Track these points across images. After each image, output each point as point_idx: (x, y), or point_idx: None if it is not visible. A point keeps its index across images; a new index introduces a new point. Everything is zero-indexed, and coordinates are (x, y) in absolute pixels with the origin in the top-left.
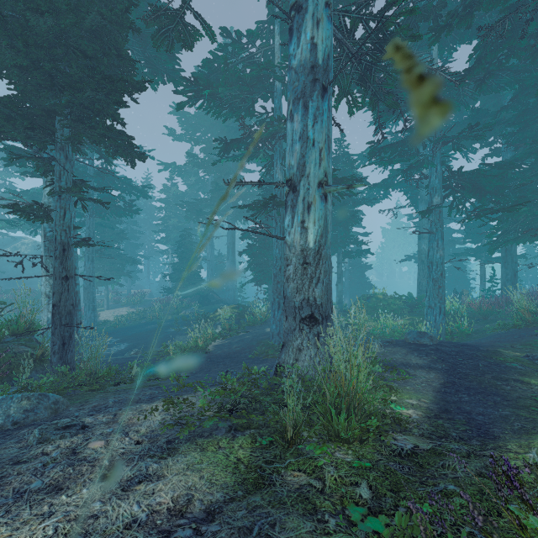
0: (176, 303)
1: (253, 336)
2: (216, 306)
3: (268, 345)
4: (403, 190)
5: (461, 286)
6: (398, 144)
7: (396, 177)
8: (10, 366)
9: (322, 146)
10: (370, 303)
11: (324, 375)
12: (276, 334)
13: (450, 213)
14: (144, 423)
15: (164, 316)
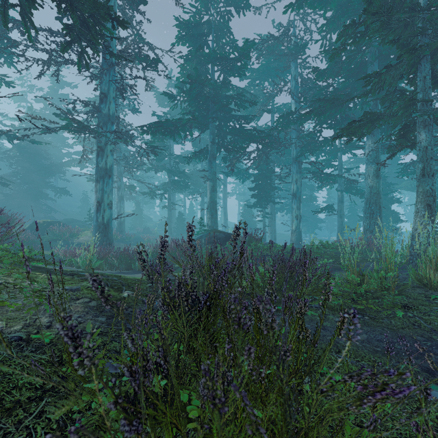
0: None
1: None
2: None
3: None
4: None
5: None
6: None
7: None
8: None
9: (294, 209)
10: None
11: None
12: None
13: None
14: None
15: None
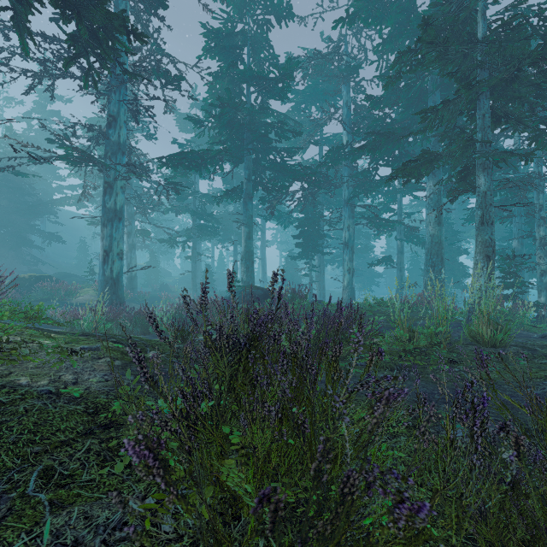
0: None
1: None
2: None
3: None
4: None
5: None
6: None
7: None
8: None
9: (346, 261)
10: None
11: None
12: None
13: None
14: None
15: None
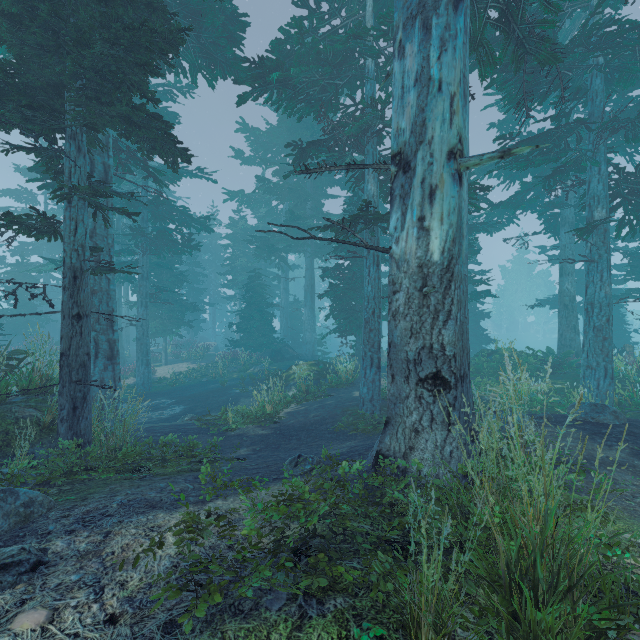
0: (244, 359)
1: (337, 402)
2: (291, 362)
3: (357, 415)
4: (537, 210)
5: (618, 340)
6: (540, 138)
7: (526, 194)
8: (6, 436)
9: (454, 91)
10: (492, 361)
11: (459, 476)
12: (367, 401)
13: (619, 234)
14: (143, 561)
15: (229, 374)
